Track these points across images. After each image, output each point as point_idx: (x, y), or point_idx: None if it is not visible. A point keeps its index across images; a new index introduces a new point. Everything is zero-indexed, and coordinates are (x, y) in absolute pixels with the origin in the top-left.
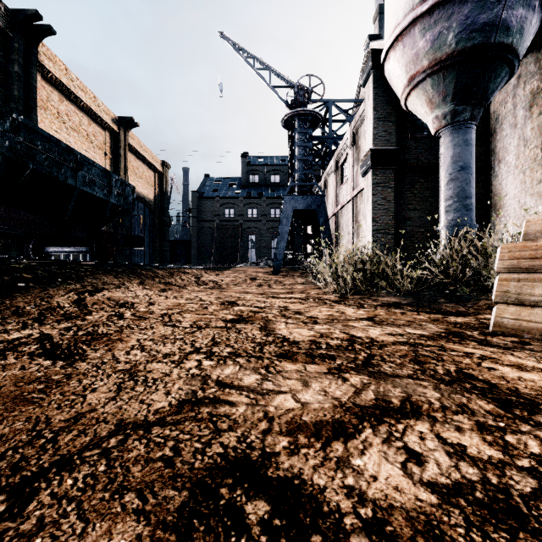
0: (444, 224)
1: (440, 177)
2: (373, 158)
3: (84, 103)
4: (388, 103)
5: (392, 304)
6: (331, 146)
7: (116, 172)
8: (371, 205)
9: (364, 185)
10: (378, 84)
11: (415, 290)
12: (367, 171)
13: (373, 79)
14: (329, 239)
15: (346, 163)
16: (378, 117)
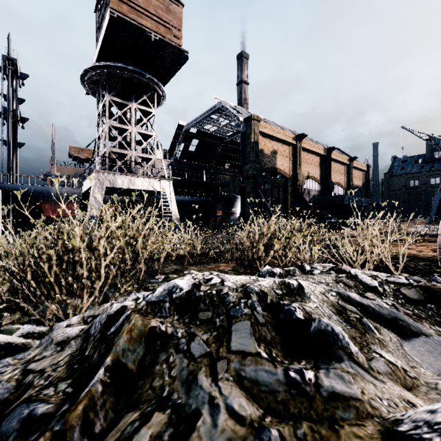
0: None
1: None
2: None
3: (339, 161)
4: None
5: None
6: None
7: (348, 181)
8: None
9: None
10: None
11: None
12: None
13: None
14: None
15: None
16: None
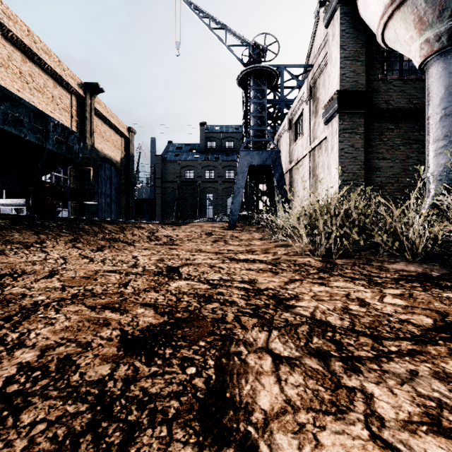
0: (435, 170)
1: (429, 114)
2: (340, 101)
3: (48, 66)
4: (356, 41)
5: (419, 277)
6: (283, 109)
7: (82, 134)
8: (337, 153)
9: (327, 134)
10: (345, 19)
11: (433, 253)
12: (331, 117)
13: (340, 14)
14: (284, 194)
15: (301, 119)
16: (346, 56)
